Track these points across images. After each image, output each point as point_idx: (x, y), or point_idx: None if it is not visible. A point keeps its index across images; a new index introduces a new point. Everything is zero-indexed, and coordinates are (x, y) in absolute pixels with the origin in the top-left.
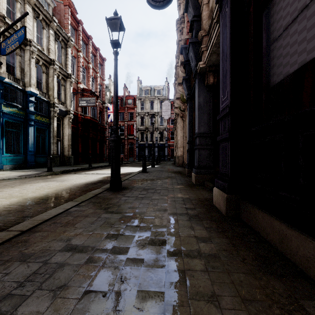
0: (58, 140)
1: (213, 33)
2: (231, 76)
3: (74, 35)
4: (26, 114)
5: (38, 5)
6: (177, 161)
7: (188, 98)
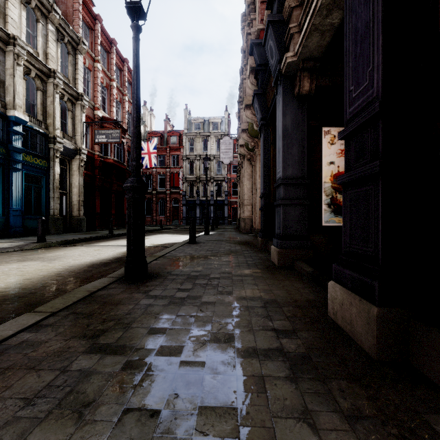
0: (63, 194)
1: None
2: (384, 28)
3: (88, 37)
4: (7, 152)
5: None
6: (243, 225)
7: (262, 124)
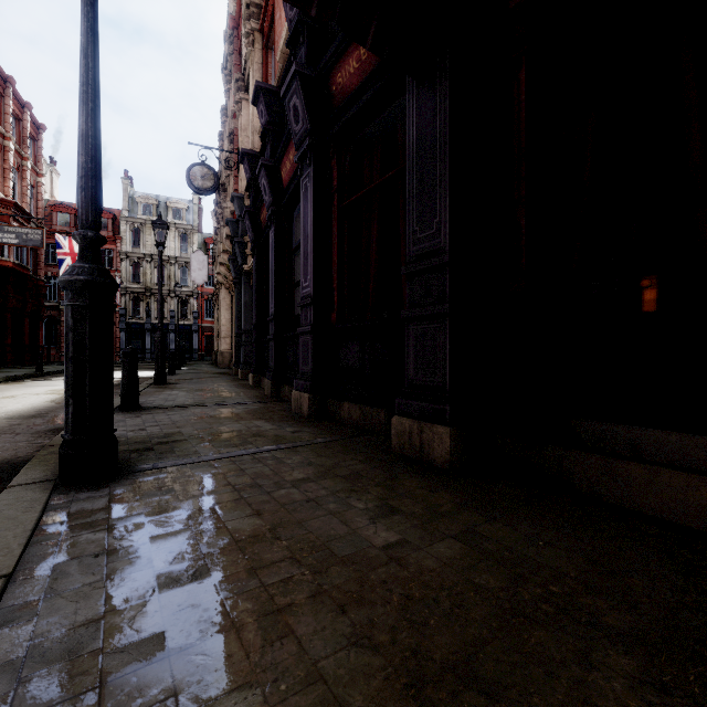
0: None
1: None
2: (257, 307)
3: None
4: None
5: None
6: (221, 359)
7: (236, 282)
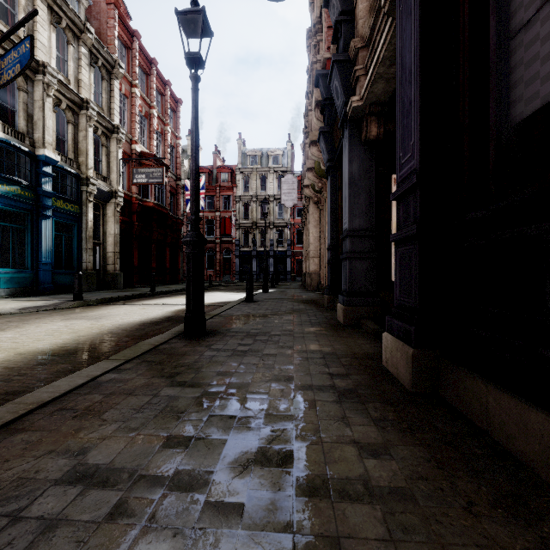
0: (96, 244)
1: (379, 41)
2: (421, 111)
3: (124, 57)
4: (36, 197)
5: (59, 1)
6: (308, 281)
7: (329, 166)
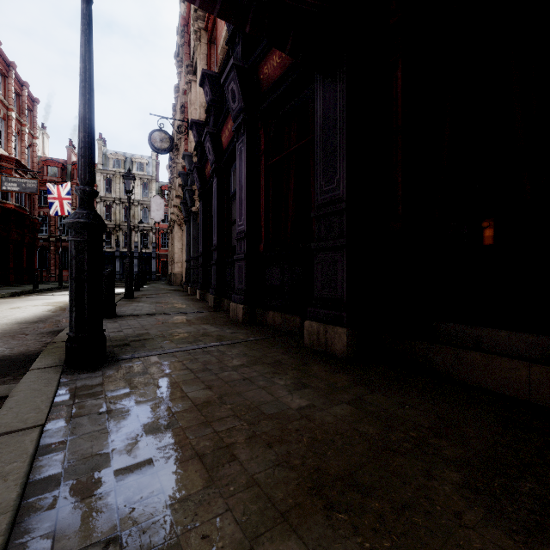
0: None
1: None
2: (202, 239)
3: None
4: None
5: None
6: (174, 279)
7: (186, 220)
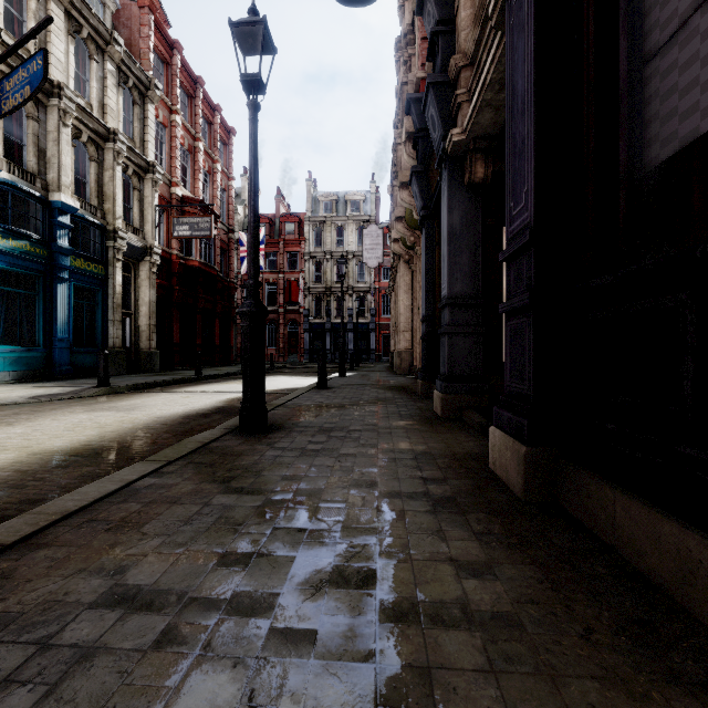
0: (126, 315)
1: (486, 59)
2: (536, 151)
3: (162, 76)
4: (50, 254)
5: (79, 4)
6: (397, 362)
7: (423, 216)
